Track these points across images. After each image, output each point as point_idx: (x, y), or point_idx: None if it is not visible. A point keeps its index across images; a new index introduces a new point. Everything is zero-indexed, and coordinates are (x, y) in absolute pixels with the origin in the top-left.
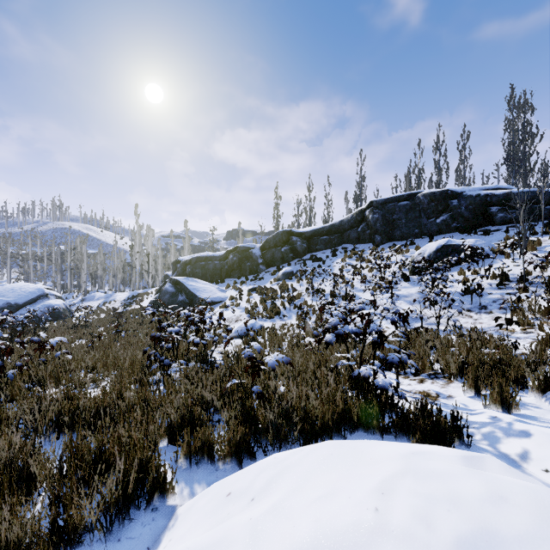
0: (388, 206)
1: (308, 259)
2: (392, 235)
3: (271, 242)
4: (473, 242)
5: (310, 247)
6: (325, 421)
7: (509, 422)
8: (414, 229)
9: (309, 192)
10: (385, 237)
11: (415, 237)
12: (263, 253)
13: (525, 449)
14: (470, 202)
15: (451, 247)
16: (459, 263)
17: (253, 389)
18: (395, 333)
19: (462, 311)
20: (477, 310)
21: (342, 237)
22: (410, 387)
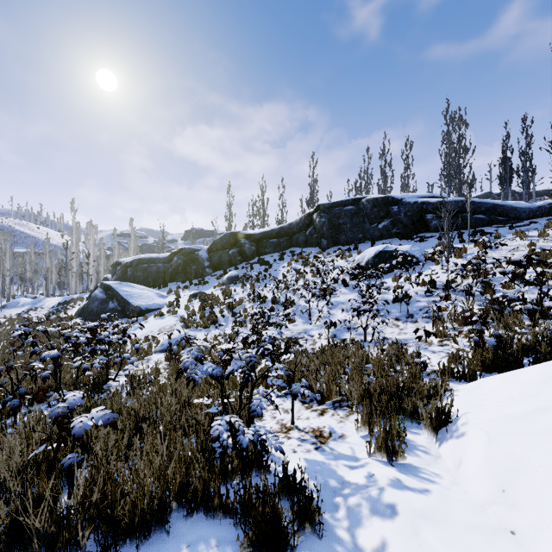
0: (334, 210)
1: (256, 262)
2: (338, 240)
3: (218, 244)
4: (409, 248)
5: (259, 250)
6: (137, 513)
7: (381, 487)
8: (358, 233)
9: (262, 193)
10: (331, 241)
11: (359, 242)
12: (210, 255)
13: (384, 539)
14: (408, 209)
15: (388, 253)
16: (392, 270)
17: (65, 460)
18: (322, 346)
19: (391, 320)
20: (404, 319)
21: (291, 240)
22: (306, 422)
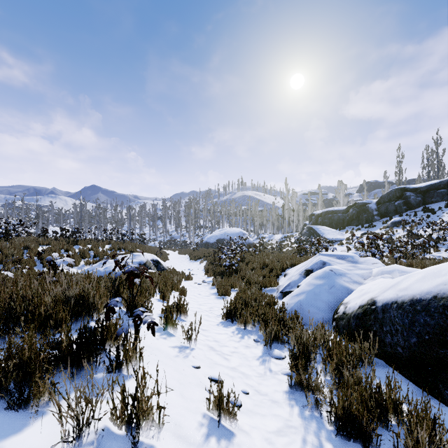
0: None
1: (420, 210)
2: None
3: (385, 198)
4: None
5: (425, 200)
6: None
7: None
8: None
9: (436, 147)
10: None
11: None
12: (378, 206)
13: None
14: None
15: None
16: None
17: None
18: None
19: None
20: None
21: None
22: None
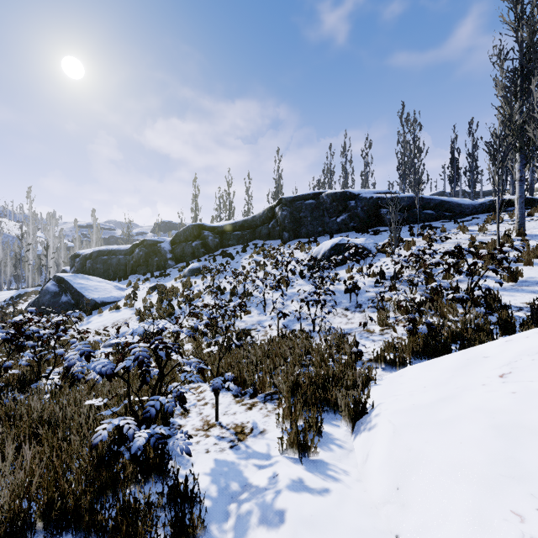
0: (295, 204)
1: (219, 254)
2: (299, 233)
3: (181, 236)
4: (364, 241)
5: (223, 243)
6: None
7: (279, 490)
8: (318, 227)
9: (229, 187)
10: (292, 234)
11: (319, 235)
12: (173, 247)
13: None
14: (365, 203)
15: (343, 245)
16: (345, 261)
17: None
18: (270, 337)
19: (341, 310)
20: (353, 309)
21: (254, 233)
22: (232, 417)
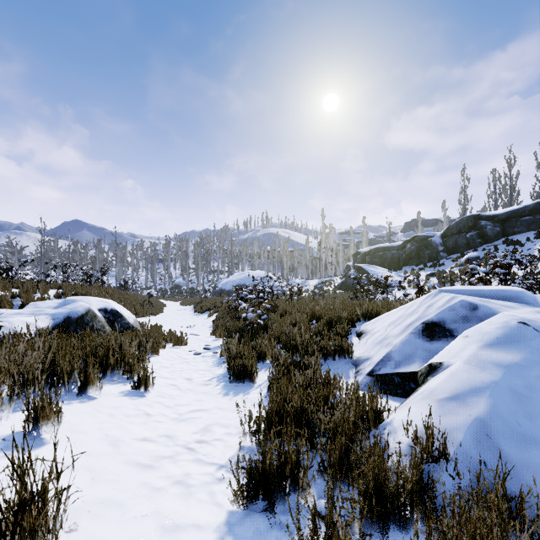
0: None
1: (501, 243)
2: None
3: (453, 229)
4: None
5: (505, 231)
6: None
7: None
8: None
9: (509, 168)
10: None
11: None
12: (444, 240)
13: None
14: None
15: None
16: None
17: None
18: None
19: None
20: None
21: None
22: None
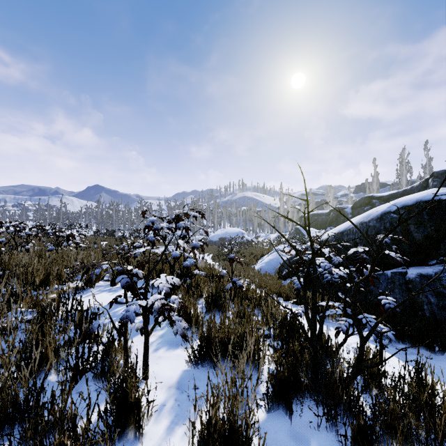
0: None
1: None
2: None
3: (357, 204)
4: None
5: None
6: None
7: None
8: None
9: (403, 160)
10: None
11: None
12: (352, 211)
13: None
14: None
15: None
16: None
17: None
18: None
19: None
20: None
21: None
22: None
